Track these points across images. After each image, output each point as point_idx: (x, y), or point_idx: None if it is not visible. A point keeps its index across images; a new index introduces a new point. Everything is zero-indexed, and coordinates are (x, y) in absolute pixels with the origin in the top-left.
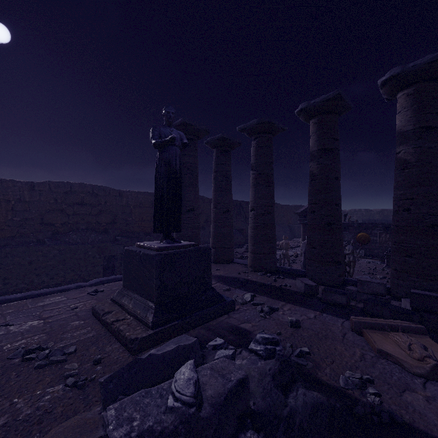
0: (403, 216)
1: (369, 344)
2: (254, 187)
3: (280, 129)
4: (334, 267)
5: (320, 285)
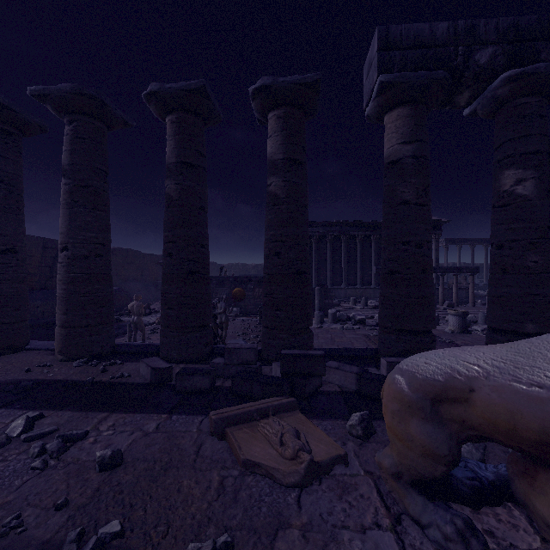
0: (274, 262)
1: (233, 453)
2: (69, 207)
3: (121, 119)
4: (199, 333)
5: (180, 364)
